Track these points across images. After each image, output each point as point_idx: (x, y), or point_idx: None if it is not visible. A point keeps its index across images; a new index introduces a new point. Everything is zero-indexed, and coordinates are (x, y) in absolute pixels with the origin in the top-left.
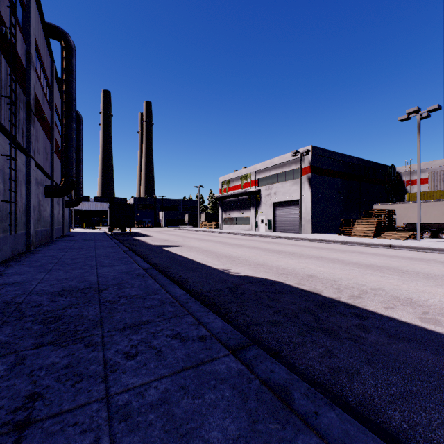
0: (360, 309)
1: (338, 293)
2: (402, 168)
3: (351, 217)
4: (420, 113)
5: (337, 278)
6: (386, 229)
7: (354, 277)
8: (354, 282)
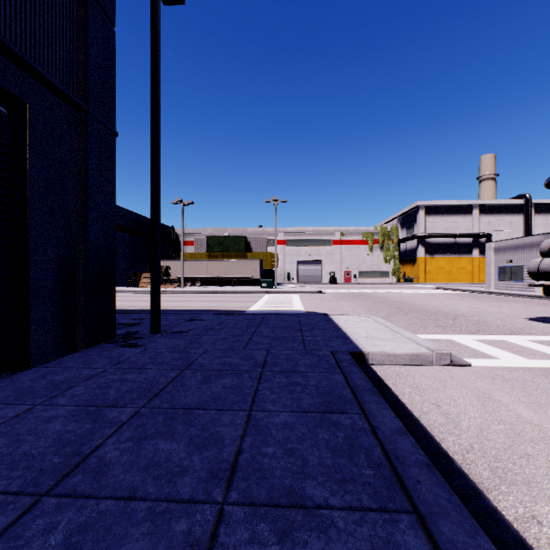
0: (144, 309)
1: (135, 308)
2: (180, 230)
3: (139, 271)
4: (184, 202)
5: (133, 305)
6: (166, 281)
7: (142, 304)
8: (142, 305)
